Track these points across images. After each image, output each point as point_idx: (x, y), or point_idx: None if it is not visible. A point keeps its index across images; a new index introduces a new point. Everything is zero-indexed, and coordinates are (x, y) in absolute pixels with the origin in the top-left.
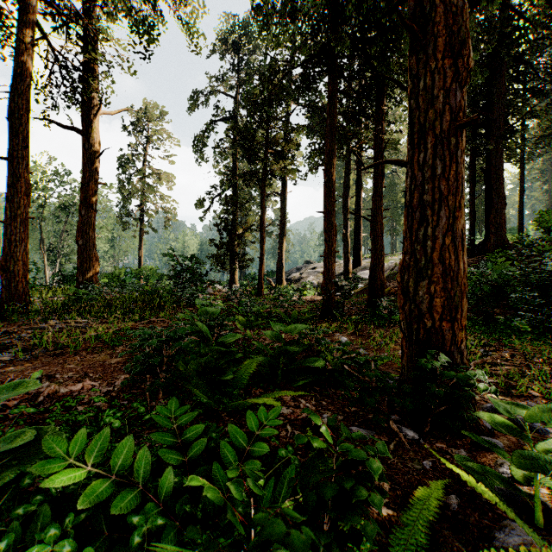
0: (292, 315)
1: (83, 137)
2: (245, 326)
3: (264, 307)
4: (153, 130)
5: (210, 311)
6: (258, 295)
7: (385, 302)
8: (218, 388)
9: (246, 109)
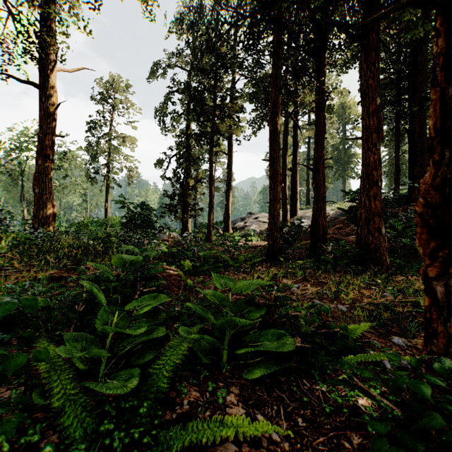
0: (239, 260)
1: (40, 91)
2: (190, 272)
3: (210, 252)
4: (117, 99)
5: (130, 259)
6: (207, 241)
7: (330, 247)
8: (113, 401)
9: (197, 76)
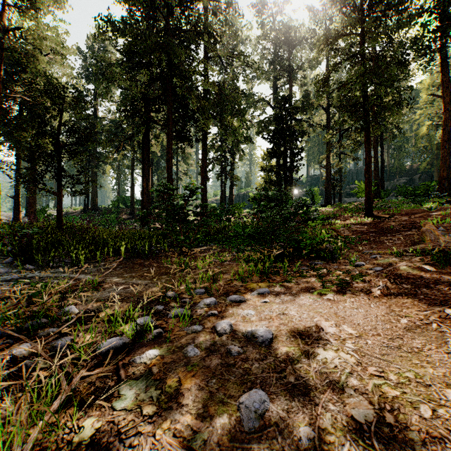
0: None
1: None
2: None
3: None
4: None
5: None
6: None
7: None
8: None
9: None
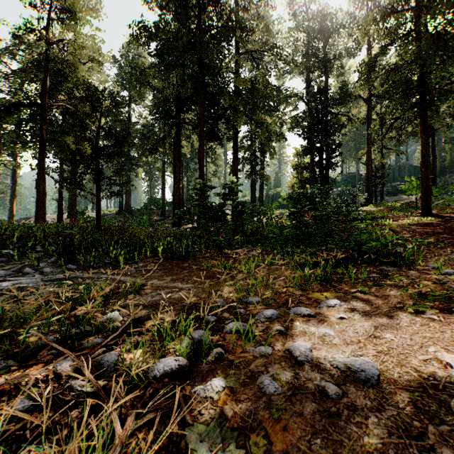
0: None
1: None
2: None
3: None
4: None
5: None
6: None
7: None
8: None
9: None
